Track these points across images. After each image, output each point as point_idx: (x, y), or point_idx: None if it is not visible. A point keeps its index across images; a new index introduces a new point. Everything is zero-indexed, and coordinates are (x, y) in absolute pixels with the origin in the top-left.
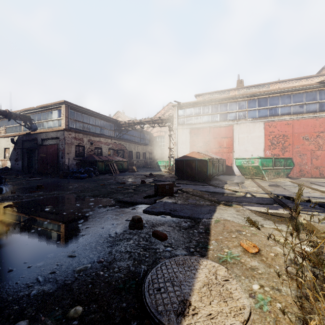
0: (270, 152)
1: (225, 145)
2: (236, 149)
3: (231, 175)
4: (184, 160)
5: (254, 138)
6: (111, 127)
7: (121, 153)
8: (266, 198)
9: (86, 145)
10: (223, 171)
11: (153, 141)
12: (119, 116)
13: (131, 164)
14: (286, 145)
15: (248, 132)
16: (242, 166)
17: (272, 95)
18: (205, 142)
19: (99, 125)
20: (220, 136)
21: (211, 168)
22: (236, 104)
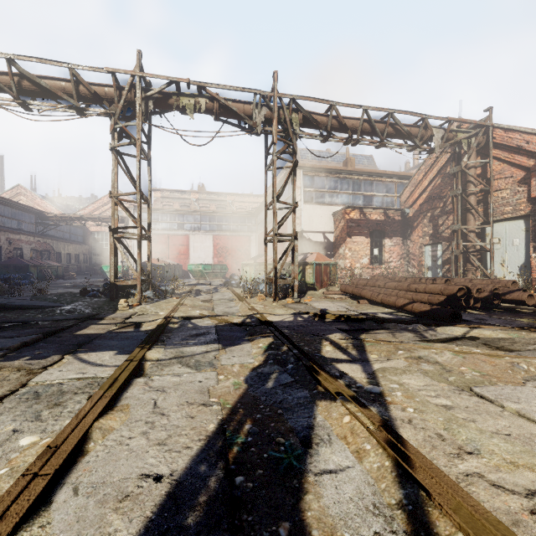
0: (217, 259)
1: (182, 252)
2: (192, 256)
3: (187, 279)
4: (145, 266)
5: (206, 248)
6: (31, 220)
7: (46, 254)
8: (192, 284)
9: (4, 246)
10: (180, 275)
11: (89, 238)
12: (20, 192)
13: (65, 270)
14: (227, 255)
15: (201, 242)
16: (193, 270)
17: (219, 214)
18: (164, 249)
19: (16, 217)
20: (178, 243)
21: (168, 272)
22: (192, 216)
